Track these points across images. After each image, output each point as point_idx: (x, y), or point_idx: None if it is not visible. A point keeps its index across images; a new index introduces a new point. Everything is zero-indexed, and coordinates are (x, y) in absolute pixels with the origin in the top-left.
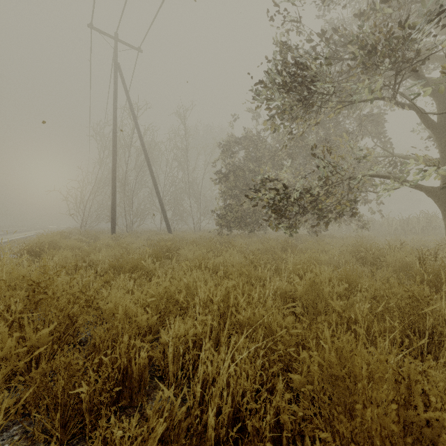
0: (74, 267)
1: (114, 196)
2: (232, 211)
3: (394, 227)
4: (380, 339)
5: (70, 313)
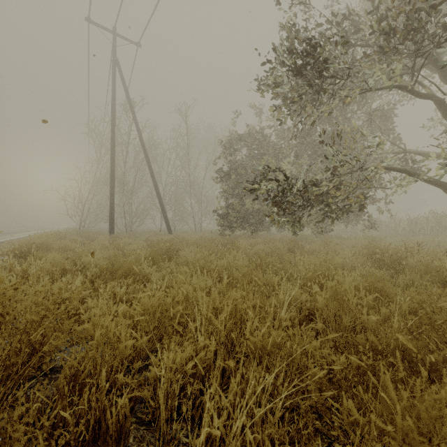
0: (62, 272)
1: (113, 195)
2: (234, 211)
3: (401, 227)
4: None
5: (32, 339)
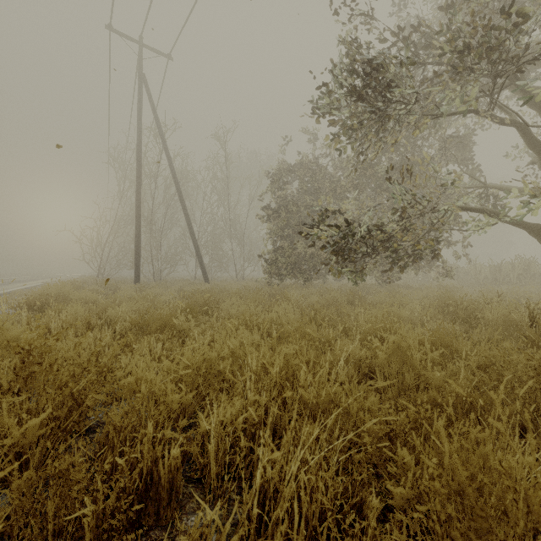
0: (87, 326)
1: (138, 237)
2: (284, 255)
3: (482, 275)
4: (529, 438)
5: (74, 392)
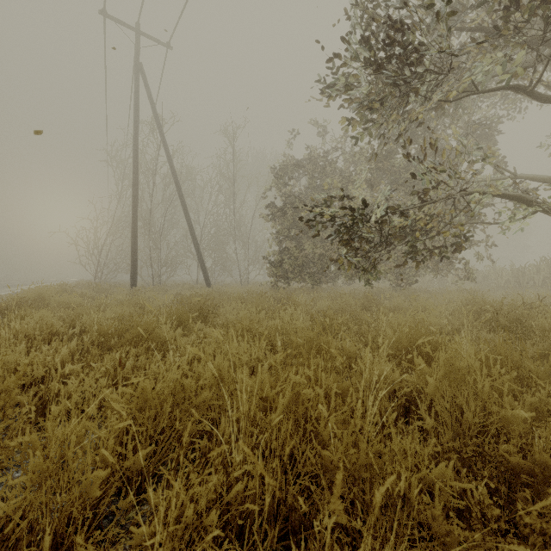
0: (48, 336)
1: (135, 237)
2: (290, 257)
3: (504, 279)
4: None
5: None
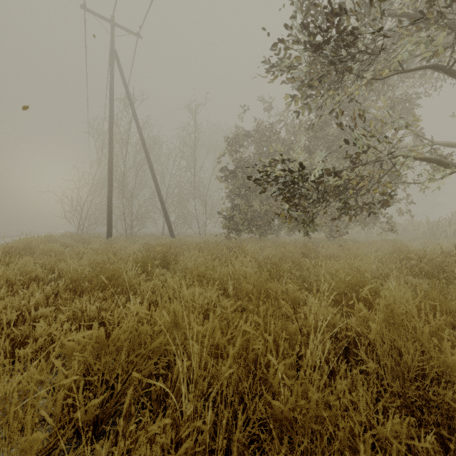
0: (28, 281)
1: (110, 196)
2: (241, 212)
3: (421, 231)
4: None
5: None
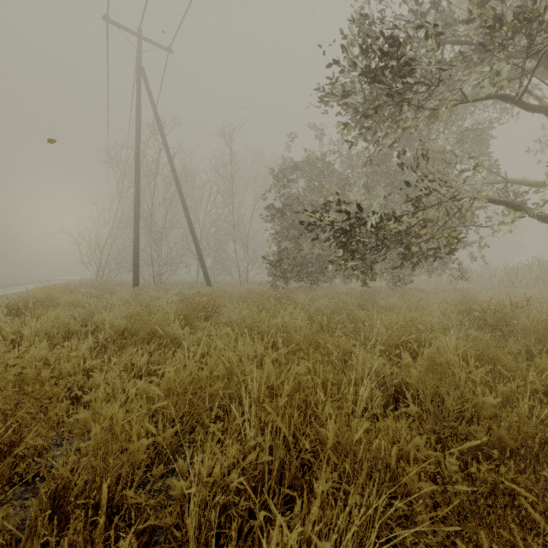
0: (66, 334)
1: (137, 238)
2: (289, 257)
3: (497, 278)
4: None
5: None
